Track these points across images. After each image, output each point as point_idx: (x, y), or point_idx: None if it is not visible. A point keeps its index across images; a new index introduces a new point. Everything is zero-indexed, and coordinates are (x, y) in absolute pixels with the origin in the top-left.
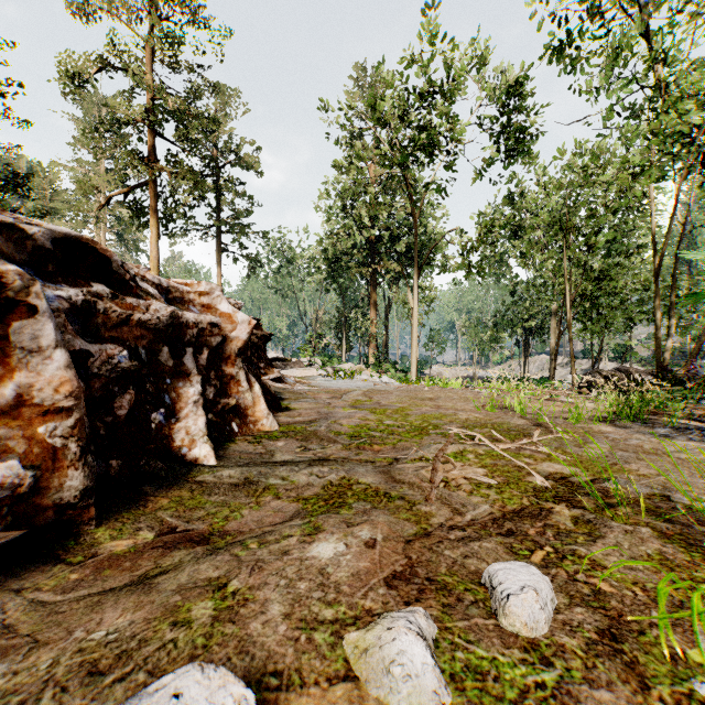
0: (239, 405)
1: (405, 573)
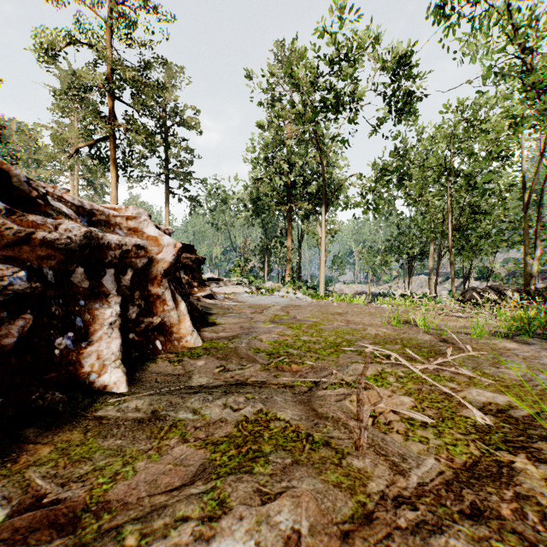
0: (164, 323)
1: None
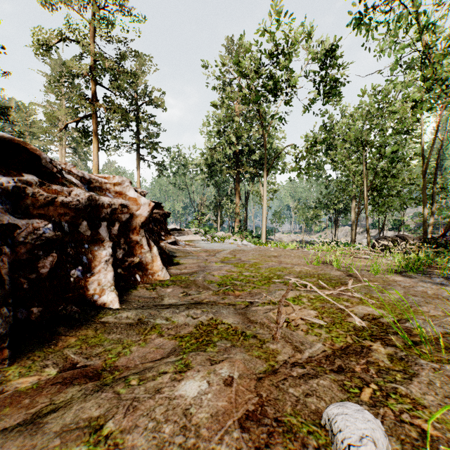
0: (142, 262)
1: (257, 412)
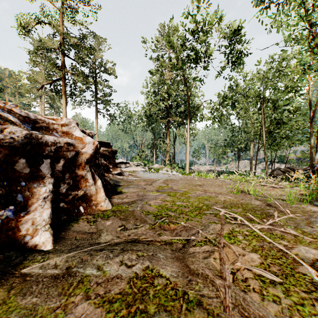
0: (86, 194)
1: None
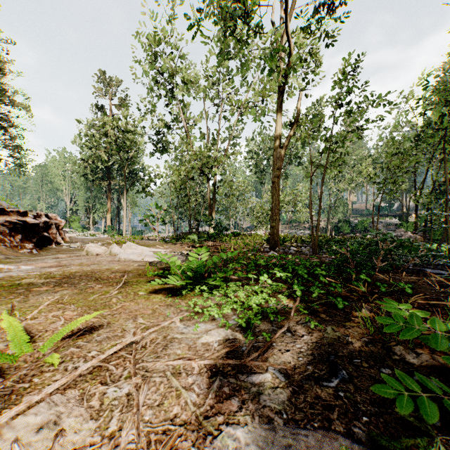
0: (63, 238)
1: None
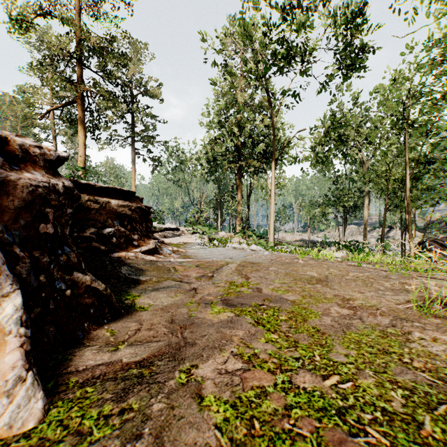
0: None
1: None
